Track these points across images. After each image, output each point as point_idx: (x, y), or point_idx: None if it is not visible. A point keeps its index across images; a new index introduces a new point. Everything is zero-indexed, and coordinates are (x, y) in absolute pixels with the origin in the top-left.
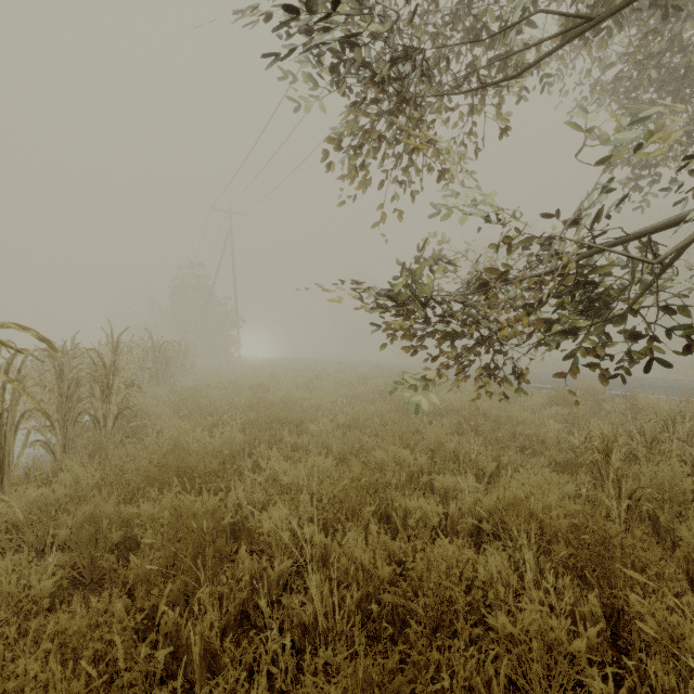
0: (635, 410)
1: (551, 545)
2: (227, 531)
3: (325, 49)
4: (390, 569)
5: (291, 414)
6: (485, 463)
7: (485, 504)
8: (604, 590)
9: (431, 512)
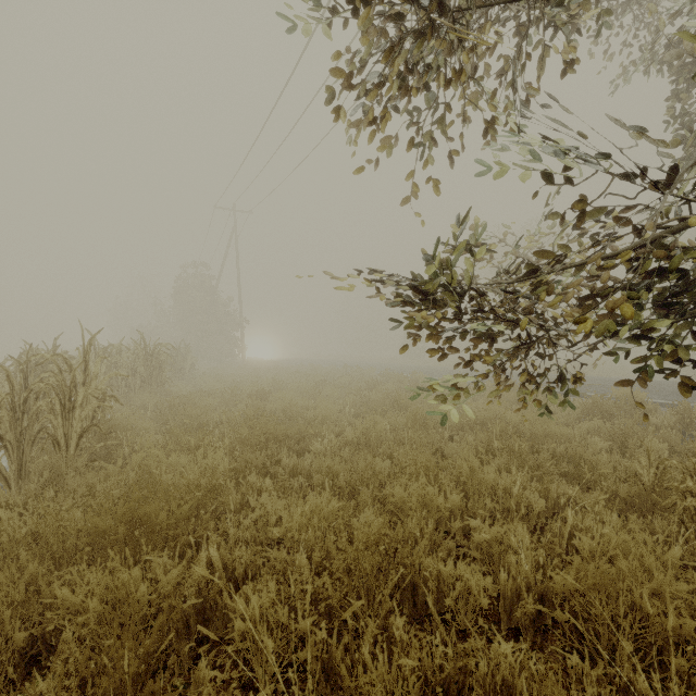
0: (687, 423)
1: (663, 654)
2: (190, 615)
3: None
4: None
5: (291, 429)
6: (530, 499)
7: (558, 584)
8: None
9: (474, 585)
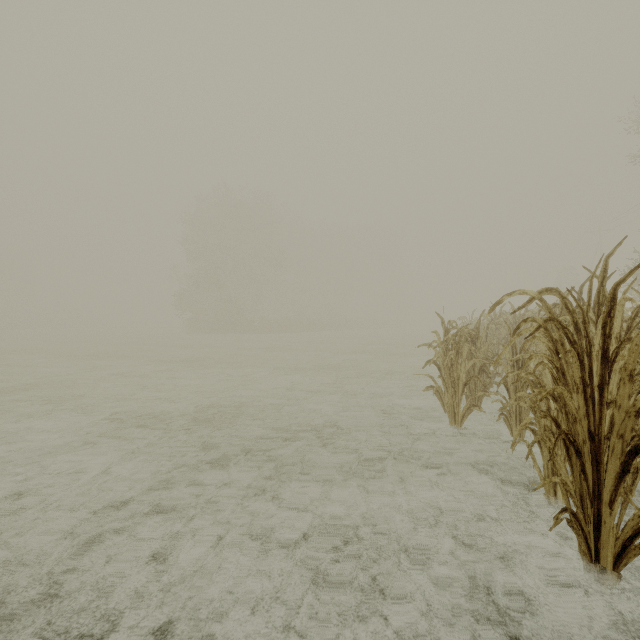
0: None
1: None
2: None
3: None
4: None
5: None
6: None
7: None
8: None
9: None
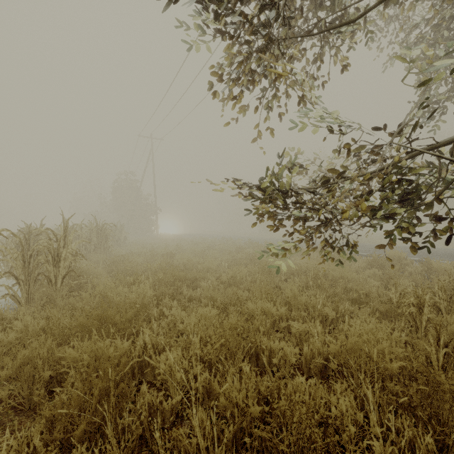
0: (429, 271)
1: (384, 382)
2: (135, 368)
3: (210, 1)
4: (260, 409)
5: (188, 274)
6: (327, 312)
7: (332, 349)
8: (435, 427)
9: (289, 352)
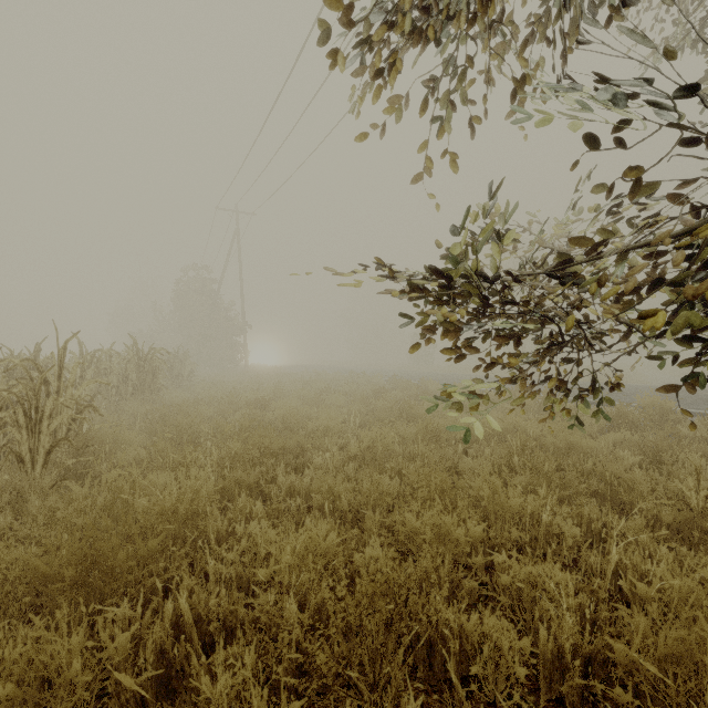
0: None
1: None
2: (148, 689)
3: None
4: None
5: (290, 442)
6: (562, 527)
7: (618, 655)
8: None
9: (506, 646)
